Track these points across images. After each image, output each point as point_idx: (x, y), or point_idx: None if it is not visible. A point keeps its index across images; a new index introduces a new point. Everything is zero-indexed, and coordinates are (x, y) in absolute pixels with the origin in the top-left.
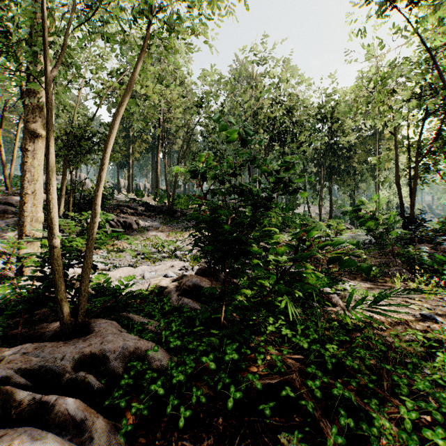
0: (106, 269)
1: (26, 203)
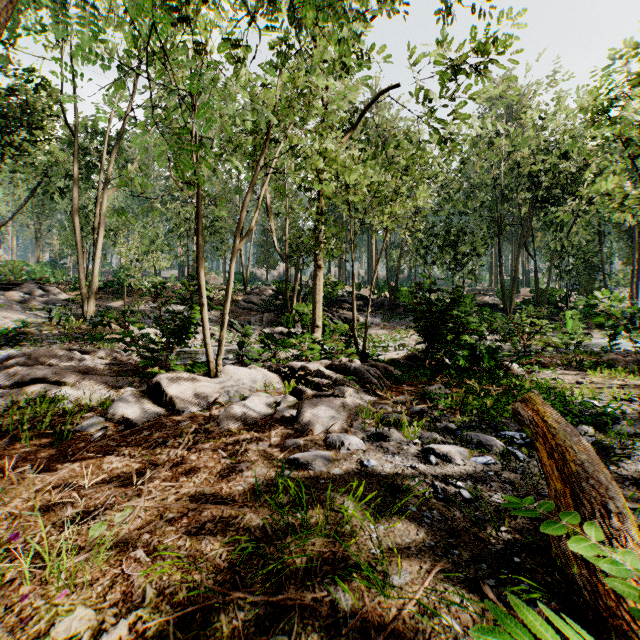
0: None
1: (316, 307)
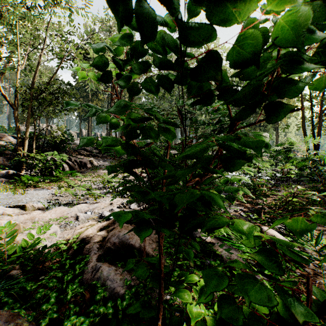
0: (44, 207)
1: None
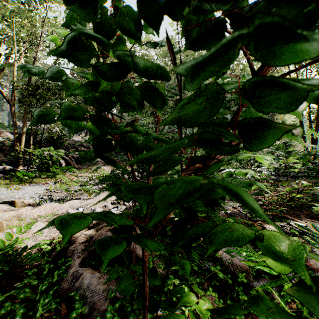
0: (35, 203)
1: None
